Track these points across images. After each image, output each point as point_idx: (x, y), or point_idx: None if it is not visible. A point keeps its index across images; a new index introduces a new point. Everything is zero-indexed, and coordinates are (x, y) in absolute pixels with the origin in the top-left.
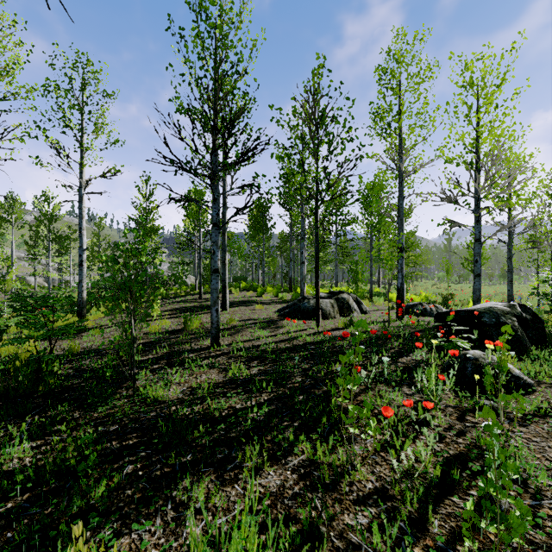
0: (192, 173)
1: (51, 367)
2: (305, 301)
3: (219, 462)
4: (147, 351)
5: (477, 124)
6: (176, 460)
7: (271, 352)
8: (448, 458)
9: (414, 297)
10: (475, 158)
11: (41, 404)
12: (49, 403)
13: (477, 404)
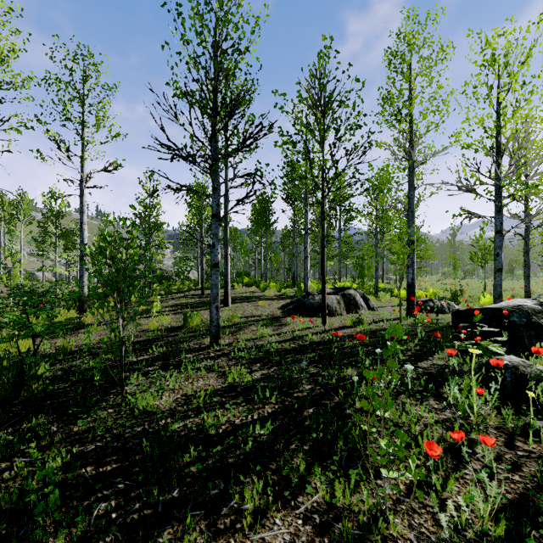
0: (191, 161)
1: (34, 371)
2: (310, 297)
3: (212, 502)
4: (143, 350)
5: (498, 106)
6: (159, 496)
7: (275, 353)
8: (508, 505)
9: (422, 293)
10: (496, 143)
11: (19, 414)
12: (23, 414)
13: (531, 428)
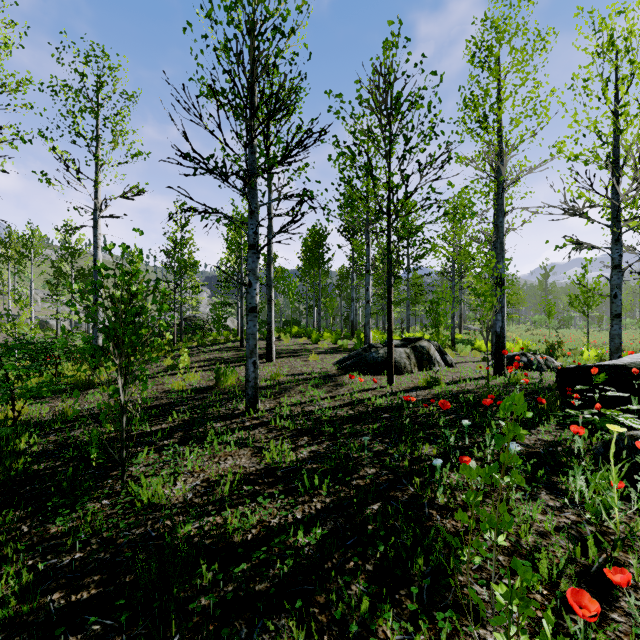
0: (221, 177)
1: (12, 446)
2: (372, 350)
3: None
4: (162, 417)
5: (616, 105)
6: None
7: (328, 422)
8: None
9: (511, 346)
10: (613, 152)
11: None
12: None
13: None
